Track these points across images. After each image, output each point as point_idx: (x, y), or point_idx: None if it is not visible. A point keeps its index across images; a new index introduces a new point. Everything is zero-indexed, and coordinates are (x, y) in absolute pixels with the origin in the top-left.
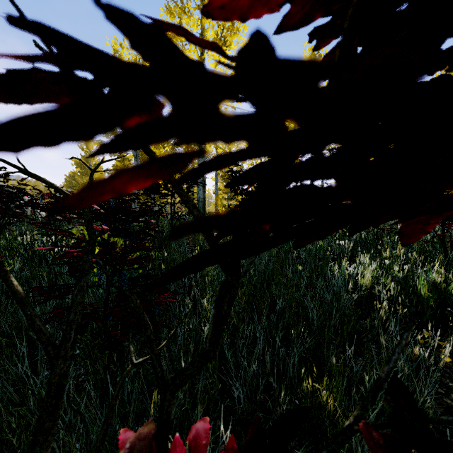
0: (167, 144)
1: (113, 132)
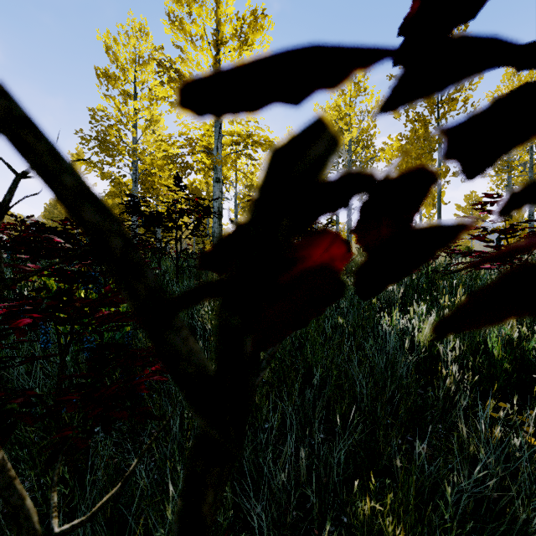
0: (174, 165)
1: (105, 149)
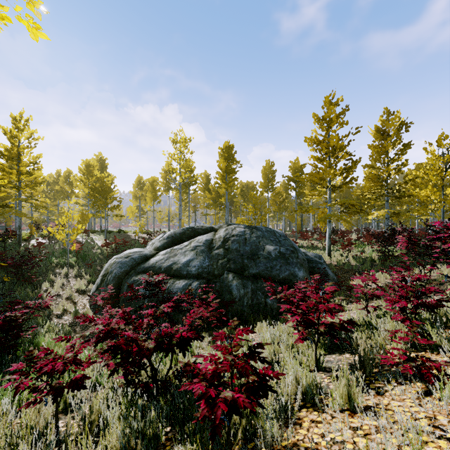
0: None
1: None
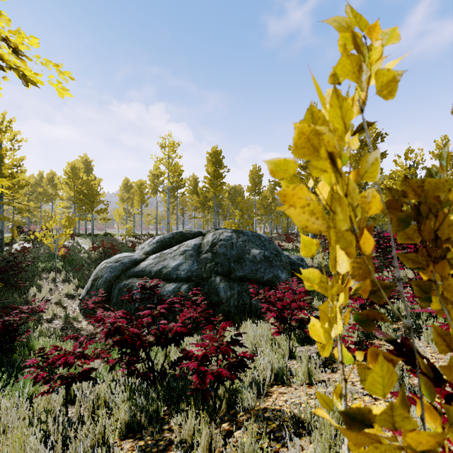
0: None
1: None
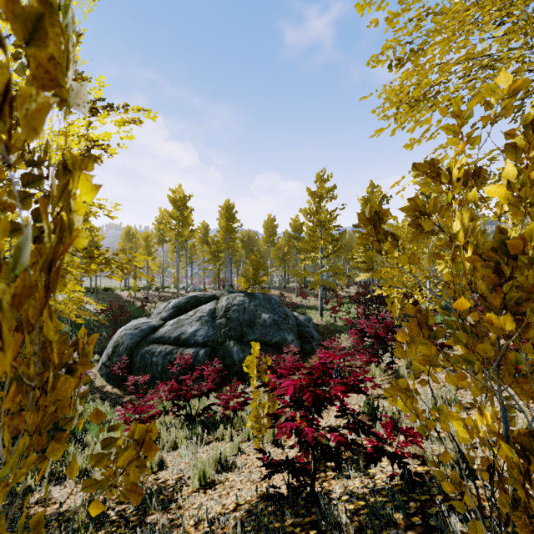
0: None
1: None
